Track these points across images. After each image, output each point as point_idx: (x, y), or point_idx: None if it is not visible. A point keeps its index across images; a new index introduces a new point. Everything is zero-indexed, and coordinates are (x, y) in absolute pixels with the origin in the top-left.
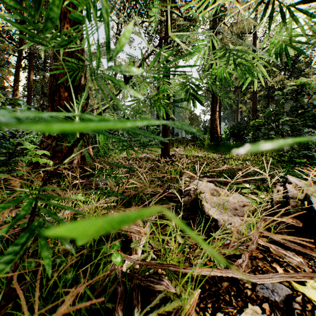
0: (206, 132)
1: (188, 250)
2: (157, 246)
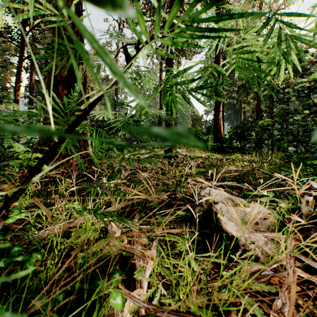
0: (209, 132)
1: (205, 278)
2: (167, 276)
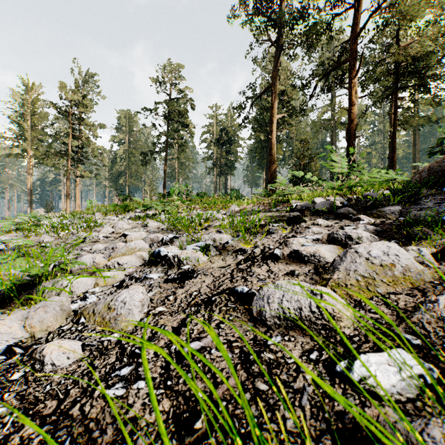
0: None
1: None
2: None
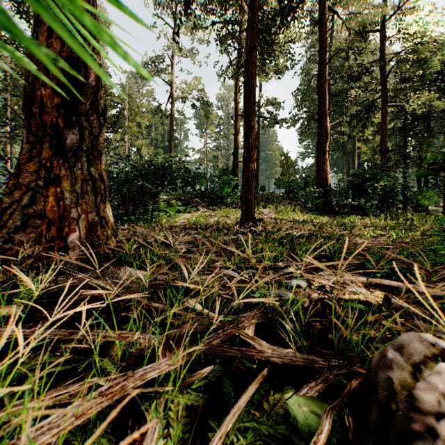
0: (307, 184)
1: None
2: None
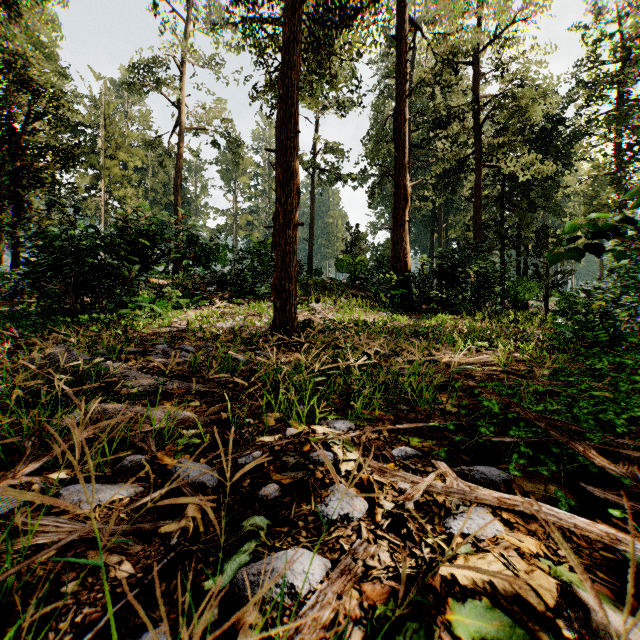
0: (380, 268)
1: None
2: None
